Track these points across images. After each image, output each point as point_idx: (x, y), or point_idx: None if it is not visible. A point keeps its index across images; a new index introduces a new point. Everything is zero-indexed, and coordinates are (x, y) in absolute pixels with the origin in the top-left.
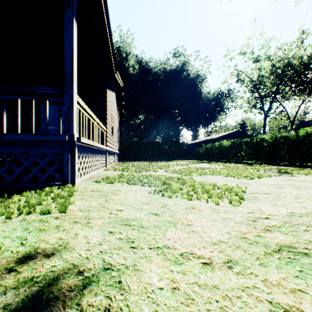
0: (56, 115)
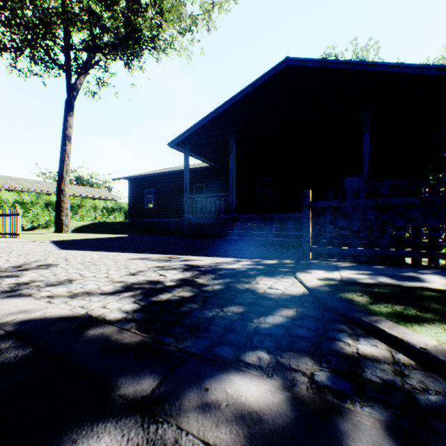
0: (359, 186)
